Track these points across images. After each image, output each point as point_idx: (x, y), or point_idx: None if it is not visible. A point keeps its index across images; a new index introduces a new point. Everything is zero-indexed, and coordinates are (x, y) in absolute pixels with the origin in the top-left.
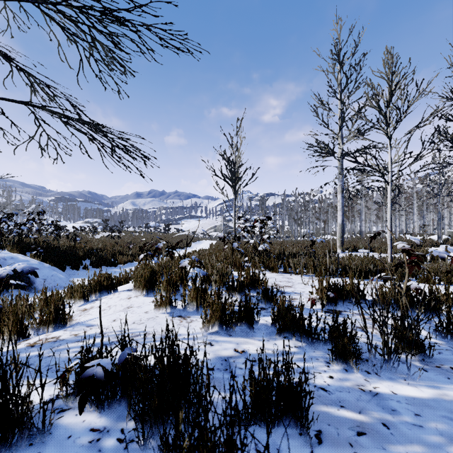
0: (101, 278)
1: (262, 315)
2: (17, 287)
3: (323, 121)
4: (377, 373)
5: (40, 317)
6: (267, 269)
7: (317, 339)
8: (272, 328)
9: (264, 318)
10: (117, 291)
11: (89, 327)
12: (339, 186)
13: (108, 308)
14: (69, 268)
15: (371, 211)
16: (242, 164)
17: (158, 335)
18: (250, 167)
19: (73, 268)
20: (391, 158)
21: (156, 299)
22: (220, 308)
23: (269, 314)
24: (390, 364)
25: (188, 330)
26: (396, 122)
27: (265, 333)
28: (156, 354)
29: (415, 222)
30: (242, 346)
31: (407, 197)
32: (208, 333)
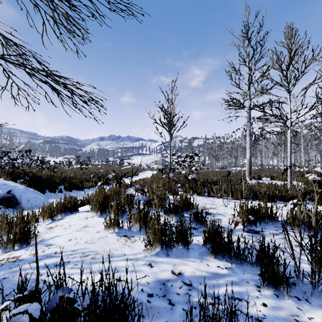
0: (66, 201)
1: (194, 235)
2: (7, 206)
3: (235, 83)
4: (307, 299)
5: (7, 237)
6: (195, 193)
7: (245, 261)
8: (204, 248)
9: (196, 237)
10: (78, 212)
11: (48, 246)
12: (247, 131)
13: (69, 227)
14: (48, 192)
15: (269, 149)
16: (176, 114)
17: (105, 255)
18: (181, 116)
19: (51, 192)
20: (290, 108)
21: (105, 221)
22: (159, 231)
23: (200, 234)
24: (318, 290)
25: (131, 250)
26: (295, 80)
27: (198, 253)
28: (92, 292)
29: (302, 158)
30: (178, 267)
31: (296, 139)
32: (148, 253)
